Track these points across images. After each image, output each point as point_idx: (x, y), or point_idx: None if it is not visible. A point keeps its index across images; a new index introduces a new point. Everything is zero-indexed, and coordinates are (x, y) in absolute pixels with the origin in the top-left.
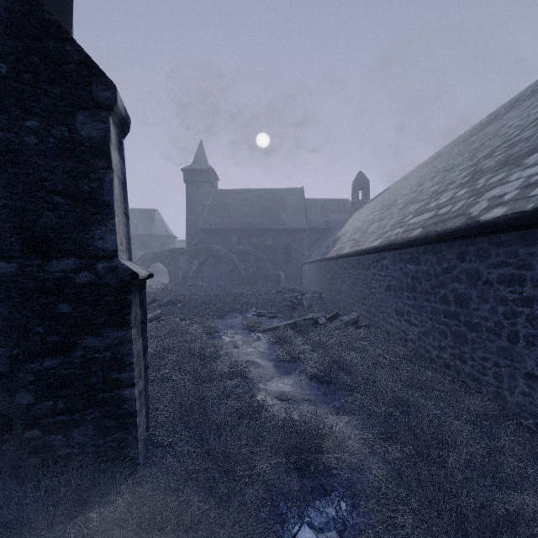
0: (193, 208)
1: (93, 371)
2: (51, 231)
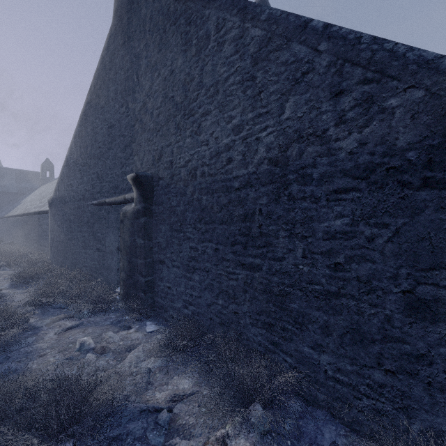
0: None
1: None
2: None
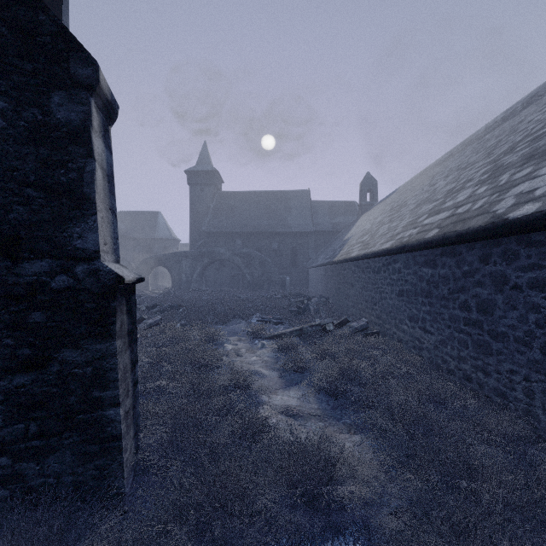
0: (197, 210)
1: (72, 388)
2: (22, 228)
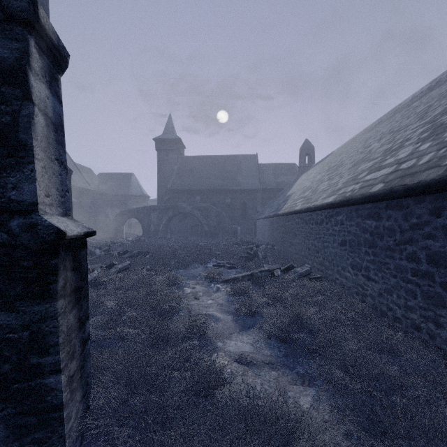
0: (163, 171)
1: (5, 355)
2: None
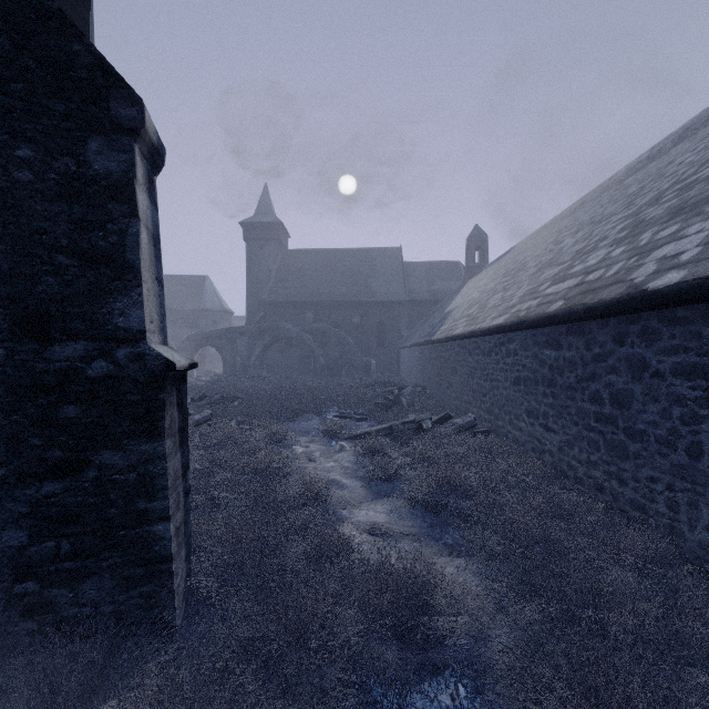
0: (256, 274)
1: (112, 499)
2: (52, 304)
